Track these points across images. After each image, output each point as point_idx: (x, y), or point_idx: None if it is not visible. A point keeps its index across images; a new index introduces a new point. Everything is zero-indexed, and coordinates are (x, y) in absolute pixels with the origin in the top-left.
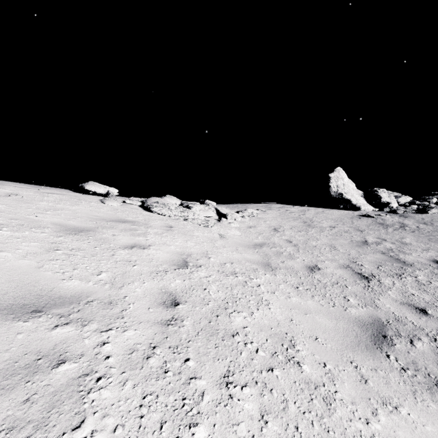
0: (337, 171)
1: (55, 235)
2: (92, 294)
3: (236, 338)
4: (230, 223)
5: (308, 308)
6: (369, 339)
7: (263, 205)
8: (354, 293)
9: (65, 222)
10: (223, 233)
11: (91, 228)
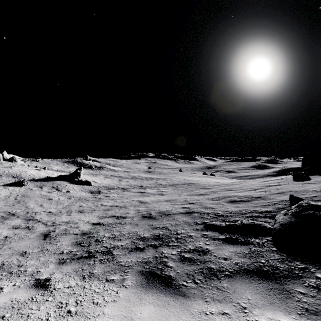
0: (5, 152)
1: None
2: None
3: None
4: None
5: None
6: None
7: None
8: None
9: None
10: None
11: None
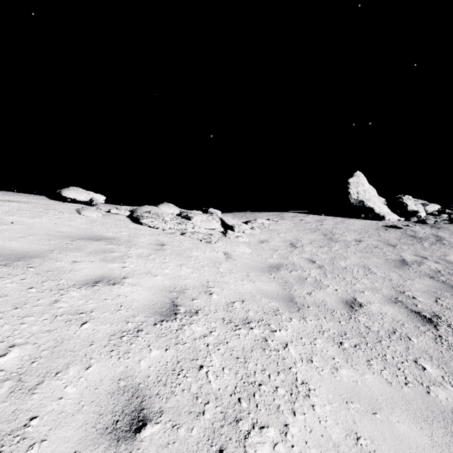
0: (357, 176)
1: None
2: None
3: None
4: (238, 237)
5: (373, 396)
6: None
7: (273, 214)
8: (426, 351)
9: (2, 243)
10: (229, 251)
11: (40, 252)
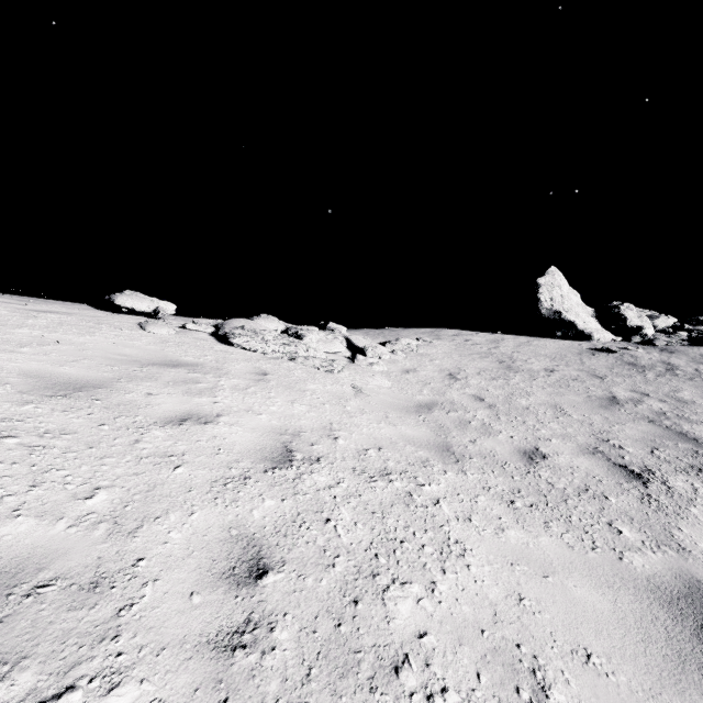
0: (551, 274)
1: (17, 399)
2: (55, 560)
3: (404, 678)
4: (372, 364)
5: (547, 559)
6: (697, 643)
7: (425, 331)
8: (626, 513)
9: (52, 369)
10: (360, 384)
11: (104, 380)
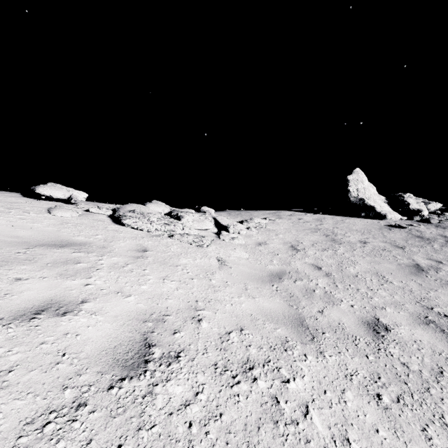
0: (356, 173)
1: None
2: None
3: None
4: (233, 239)
5: None
6: None
7: (270, 212)
8: None
9: None
10: (224, 257)
11: None
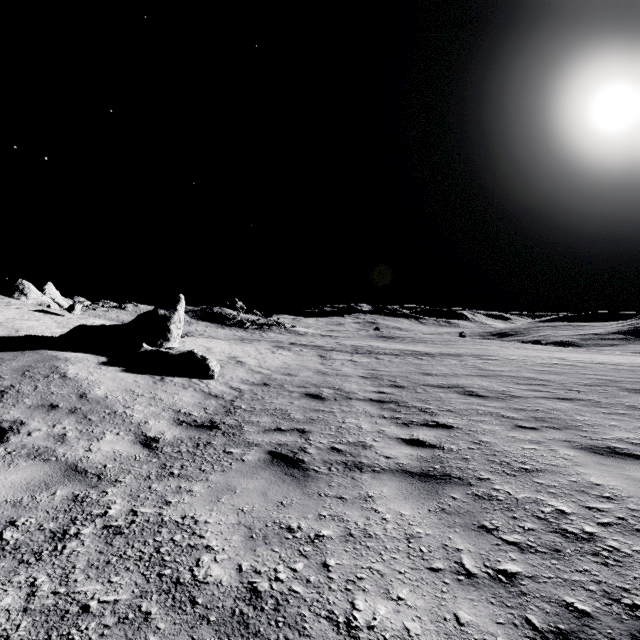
0: (49, 284)
1: None
2: None
3: None
4: None
5: None
6: None
7: None
8: None
9: None
10: None
11: None
